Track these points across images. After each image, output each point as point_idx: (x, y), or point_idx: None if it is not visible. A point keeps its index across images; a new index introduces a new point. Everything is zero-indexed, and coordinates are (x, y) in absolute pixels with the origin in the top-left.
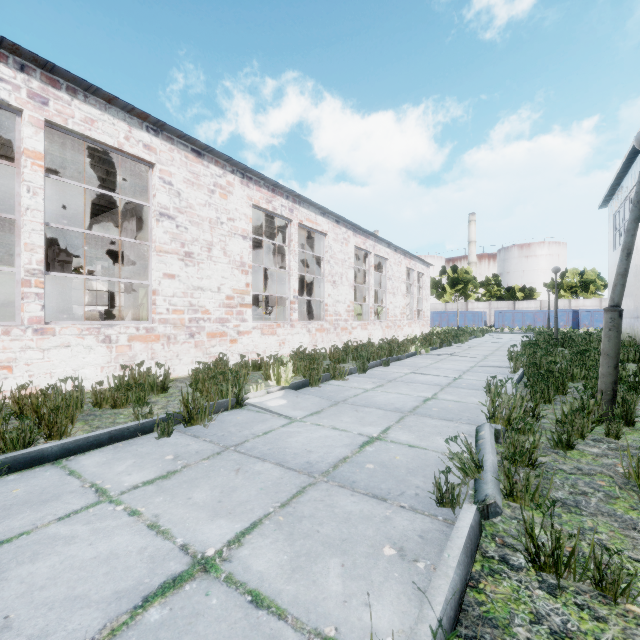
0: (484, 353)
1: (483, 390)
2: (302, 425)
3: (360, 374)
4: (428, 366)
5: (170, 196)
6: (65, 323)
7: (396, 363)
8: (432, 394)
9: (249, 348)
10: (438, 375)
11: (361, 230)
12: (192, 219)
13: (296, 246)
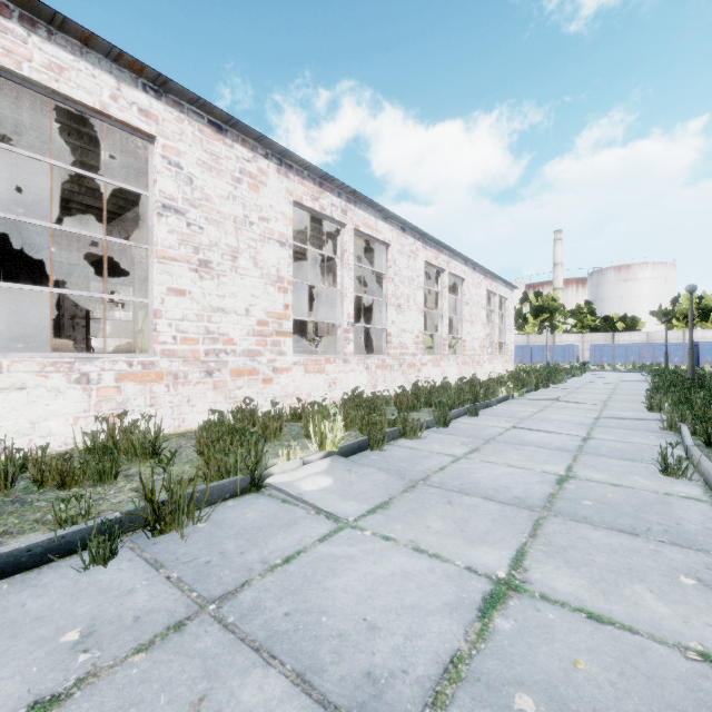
0: (599, 398)
1: (653, 464)
2: (357, 538)
3: (440, 429)
4: (532, 417)
5: (178, 183)
6: (20, 355)
7: (485, 411)
8: (564, 468)
9: (288, 390)
10: (555, 432)
11: (432, 241)
12: (209, 216)
13: (351, 258)
